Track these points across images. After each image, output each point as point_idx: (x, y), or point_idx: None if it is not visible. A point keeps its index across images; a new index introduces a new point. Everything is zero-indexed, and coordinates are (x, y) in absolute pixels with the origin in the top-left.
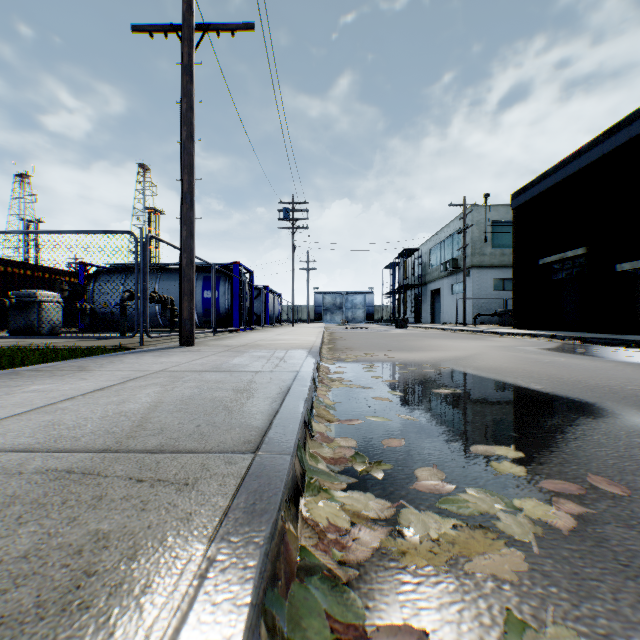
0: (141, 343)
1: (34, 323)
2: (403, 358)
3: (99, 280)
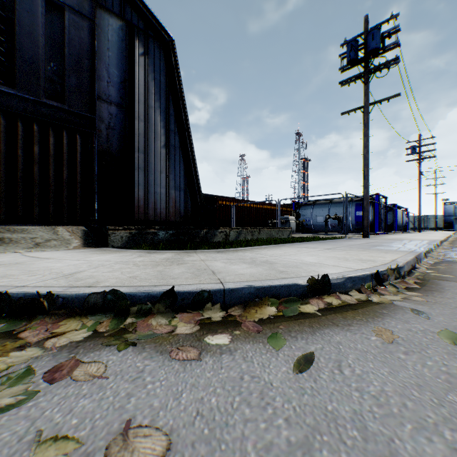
0: (345, 236)
1: None
2: None
3: (300, 209)
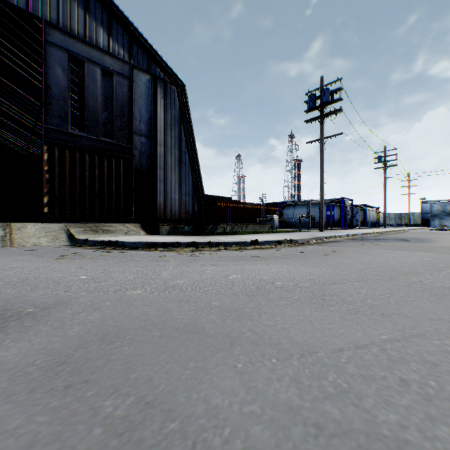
0: (308, 230)
1: (272, 225)
2: (397, 237)
3: (285, 209)
